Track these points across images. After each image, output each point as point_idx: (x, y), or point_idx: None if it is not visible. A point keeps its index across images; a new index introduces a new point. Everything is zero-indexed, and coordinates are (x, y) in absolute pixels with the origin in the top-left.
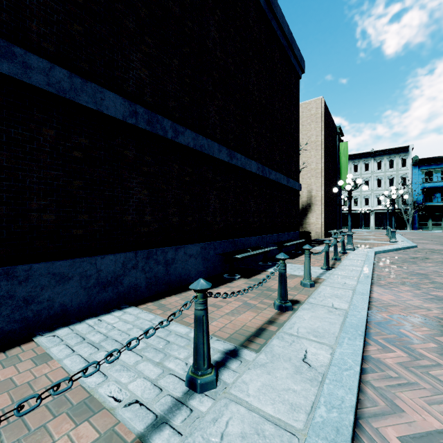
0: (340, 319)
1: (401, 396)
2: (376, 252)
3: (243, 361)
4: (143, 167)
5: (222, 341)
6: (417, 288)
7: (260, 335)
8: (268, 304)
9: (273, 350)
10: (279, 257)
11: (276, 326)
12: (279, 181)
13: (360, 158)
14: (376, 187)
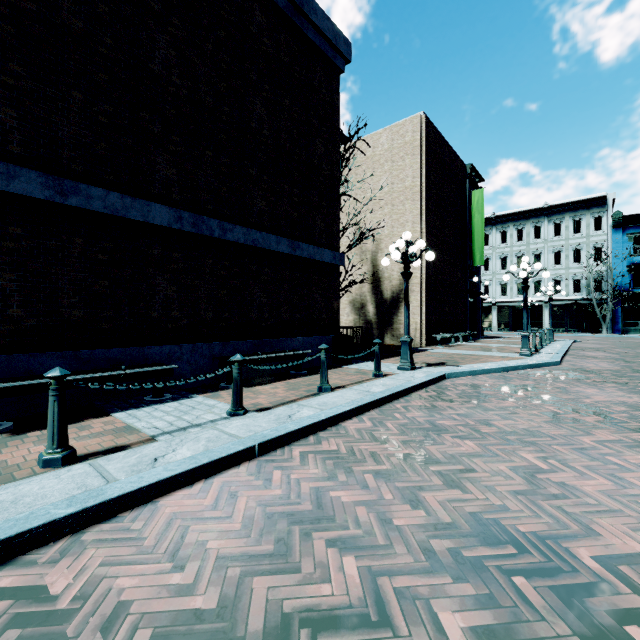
0: None
1: None
2: (452, 375)
3: None
4: None
5: None
6: (338, 472)
7: None
8: None
9: None
10: None
11: None
12: (261, 246)
13: (526, 218)
14: (553, 265)
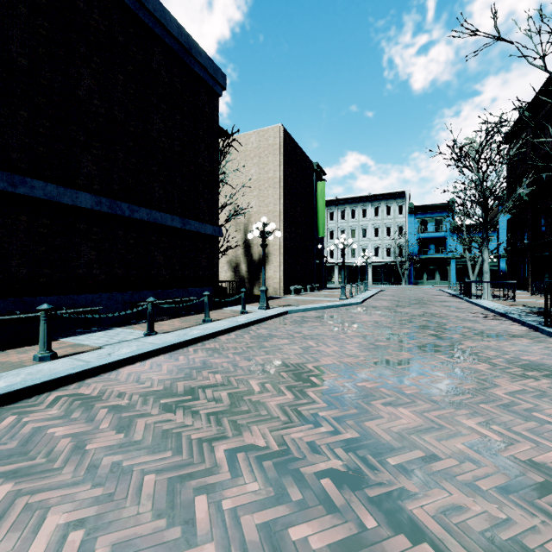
0: None
1: None
2: (292, 311)
3: None
4: None
5: None
6: (214, 354)
7: None
8: None
9: None
10: None
11: None
12: (160, 222)
13: (357, 202)
14: (374, 237)
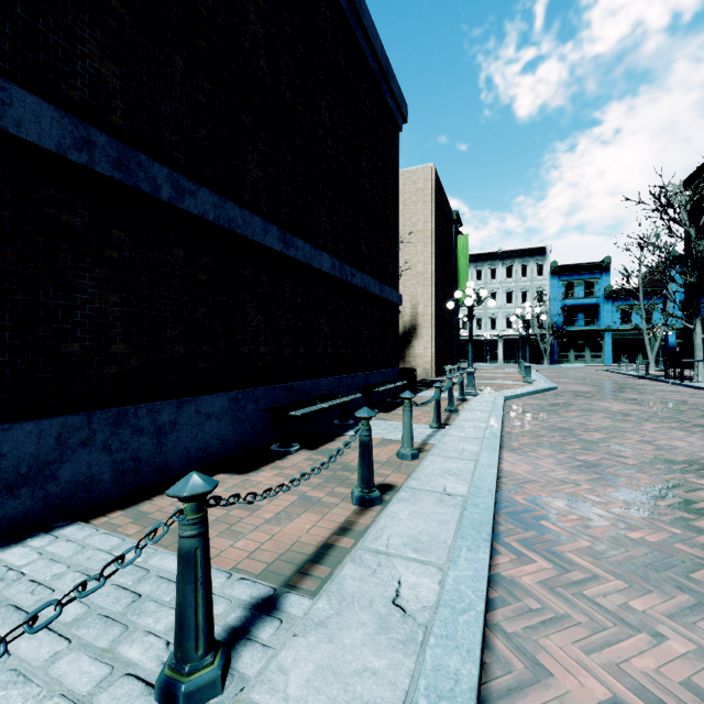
0: (456, 513)
1: (547, 644)
2: (506, 398)
3: (286, 620)
4: (108, 249)
5: (250, 581)
6: (561, 451)
7: (323, 558)
8: (342, 496)
9: (343, 588)
10: (361, 414)
11: (353, 537)
12: (367, 289)
13: (484, 260)
14: (506, 304)
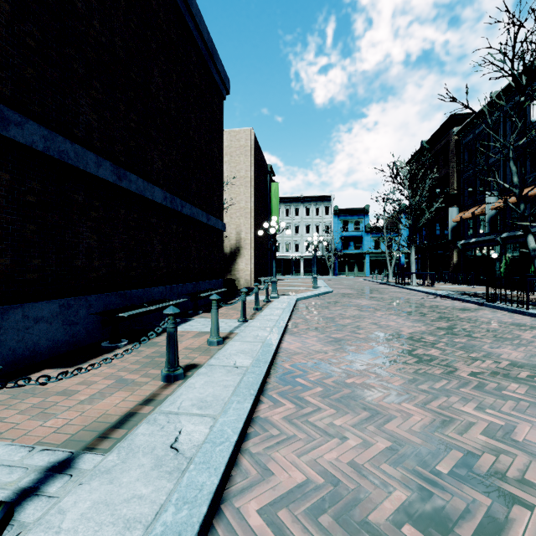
0: (238, 379)
1: (276, 456)
2: (299, 299)
3: (76, 474)
4: None
5: (51, 450)
6: (323, 332)
7: (124, 424)
8: (154, 376)
9: (134, 442)
10: (167, 312)
11: (154, 405)
12: (196, 217)
13: (291, 202)
14: (306, 234)
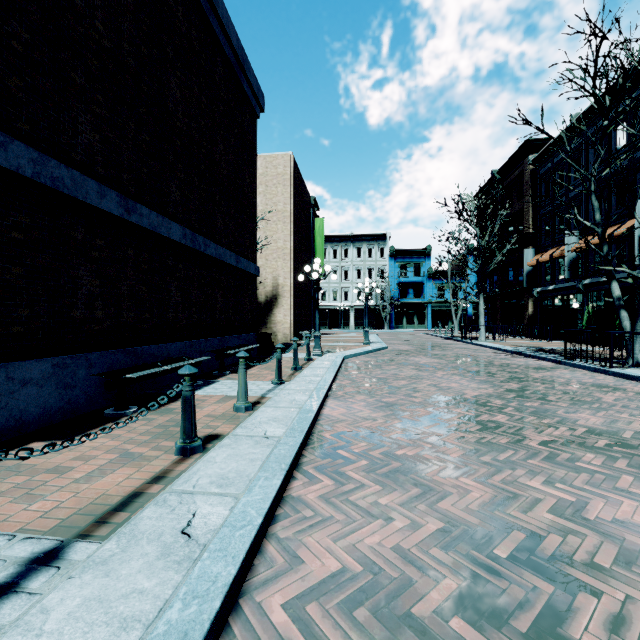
0: (267, 452)
1: (308, 541)
2: (346, 357)
3: (65, 566)
4: None
5: (36, 538)
6: (373, 396)
7: (127, 506)
8: (167, 449)
9: (137, 528)
10: (182, 372)
11: (165, 483)
12: (223, 259)
13: (339, 241)
14: (356, 279)
